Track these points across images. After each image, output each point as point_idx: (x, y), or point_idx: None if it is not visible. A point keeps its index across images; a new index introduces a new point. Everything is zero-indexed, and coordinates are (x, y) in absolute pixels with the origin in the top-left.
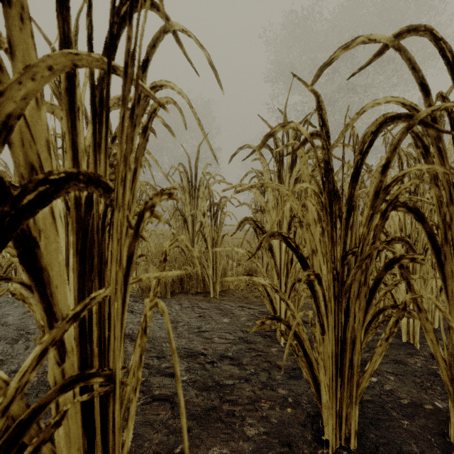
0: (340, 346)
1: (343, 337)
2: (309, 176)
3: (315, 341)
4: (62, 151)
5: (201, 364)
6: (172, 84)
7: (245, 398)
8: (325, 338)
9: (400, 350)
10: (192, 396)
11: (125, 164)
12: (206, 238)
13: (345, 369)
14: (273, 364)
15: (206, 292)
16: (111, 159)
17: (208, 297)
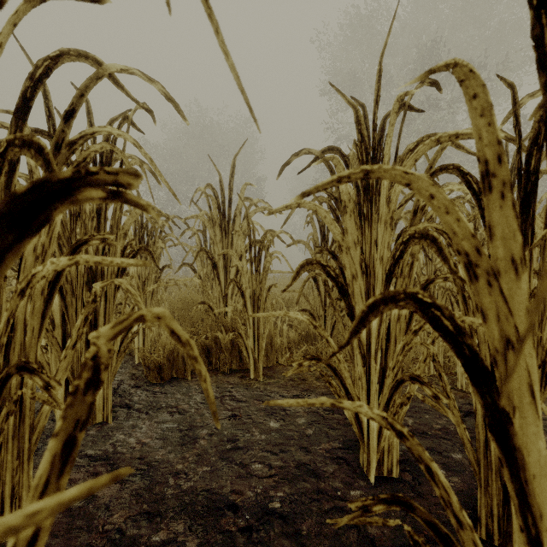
0: None
1: None
2: (497, 148)
3: None
4: None
5: (227, 536)
6: None
7: None
8: None
9: None
10: None
11: None
12: (243, 292)
13: None
14: (363, 534)
15: (244, 370)
16: (63, 151)
17: (246, 379)
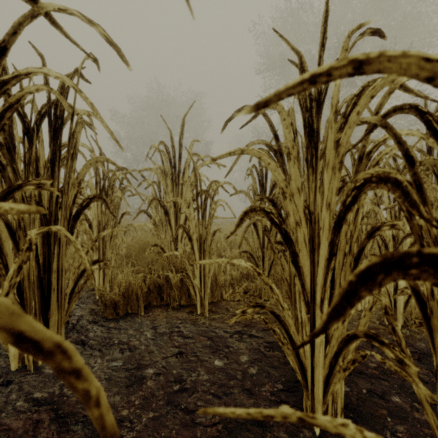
0: None
1: None
2: None
3: None
4: None
5: None
6: None
7: None
8: None
9: None
10: None
11: None
12: (190, 236)
13: None
14: None
15: (192, 305)
16: None
17: (193, 314)
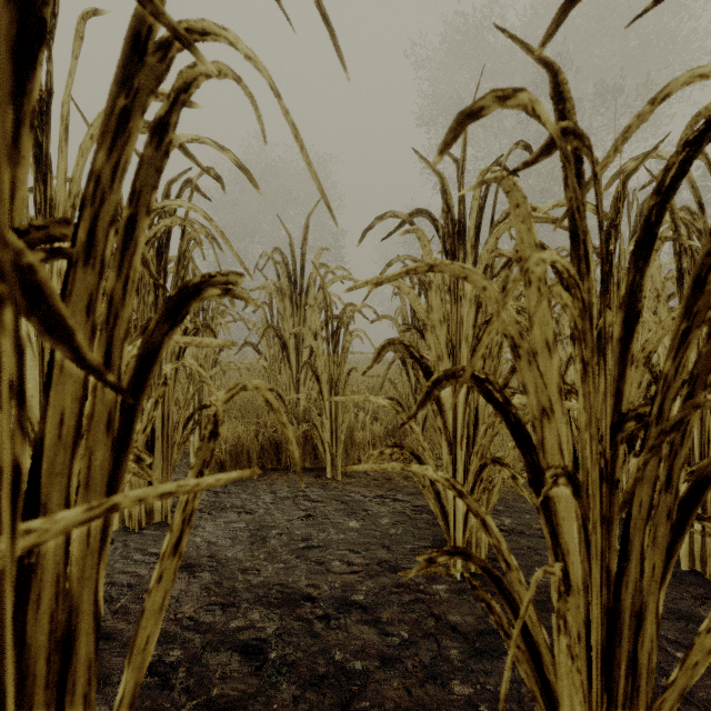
0: (605, 623)
1: (614, 603)
2: (535, 249)
3: (566, 632)
4: (35, 210)
5: (305, 622)
6: (232, 34)
7: (393, 707)
8: (570, 601)
9: (681, 589)
10: (285, 701)
11: (3, 148)
12: (318, 376)
13: (617, 676)
14: (444, 621)
15: (320, 469)
16: None
17: (322, 478)
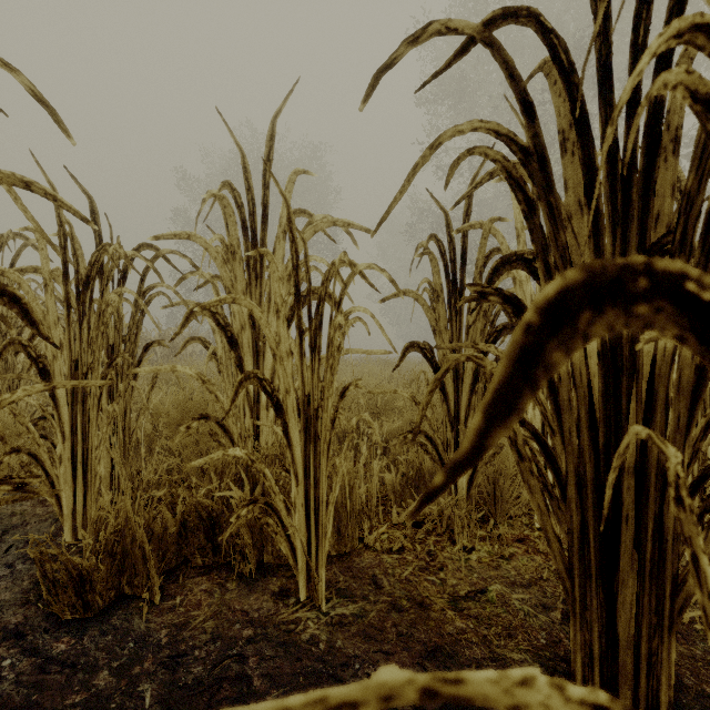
0: None
1: None
2: None
3: None
4: None
5: None
6: None
7: None
8: None
9: None
10: None
11: None
12: (279, 401)
13: None
14: None
15: (289, 568)
16: None
17: (289, 603)
